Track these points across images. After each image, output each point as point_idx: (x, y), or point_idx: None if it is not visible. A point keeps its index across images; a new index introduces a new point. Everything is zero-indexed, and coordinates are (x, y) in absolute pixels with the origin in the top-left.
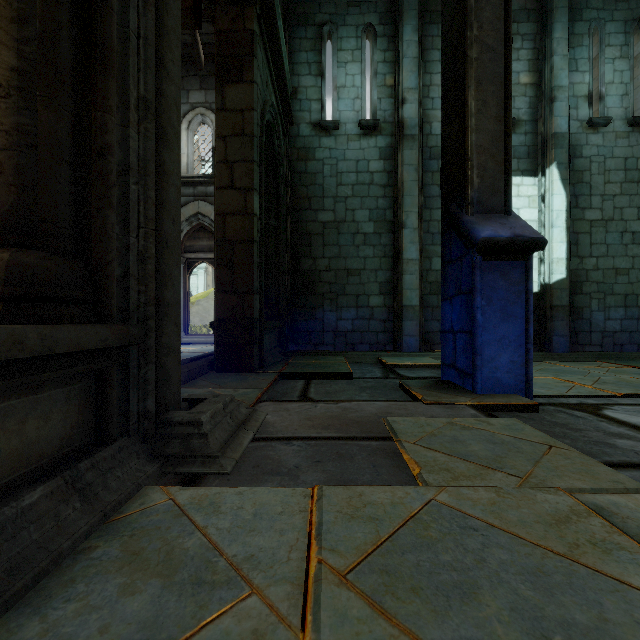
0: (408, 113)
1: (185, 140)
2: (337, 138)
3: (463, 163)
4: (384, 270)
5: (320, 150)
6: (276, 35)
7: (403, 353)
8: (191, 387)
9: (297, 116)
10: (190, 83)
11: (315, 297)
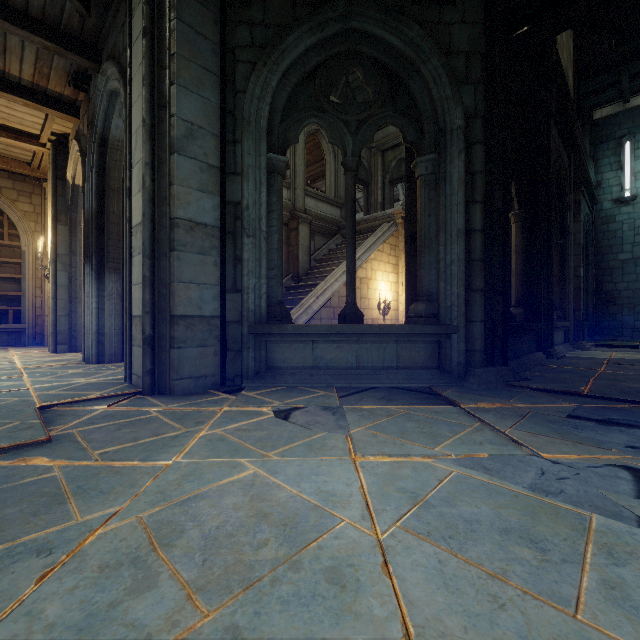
0: None
1: None
2: (634, 205)
3: None
4: None
5: (619, 215)
6: (590, 186)
7: None
8: None
9: (600, 198)
10: None
11: (615, 307)
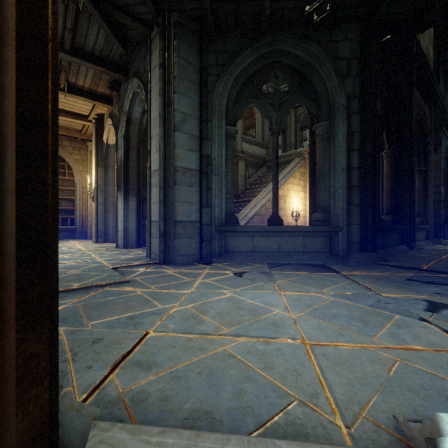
0: None
1: None
2: None
3: None
4: None
5: None
6: None
7: None
8: None
9: None
10: None
11: None
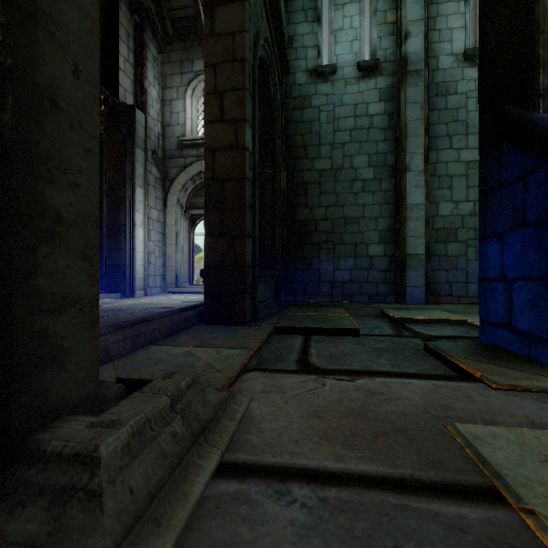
0: (412, 47)
1: (190, 106)
2: (334, 83)
3: (529, 41)
4: (384, 217)
5: (316, 97)
6: None
7: (410, 305)
8: (168, 344)
9: (293, 65)
10: (194, 53)
11: (311, 247)
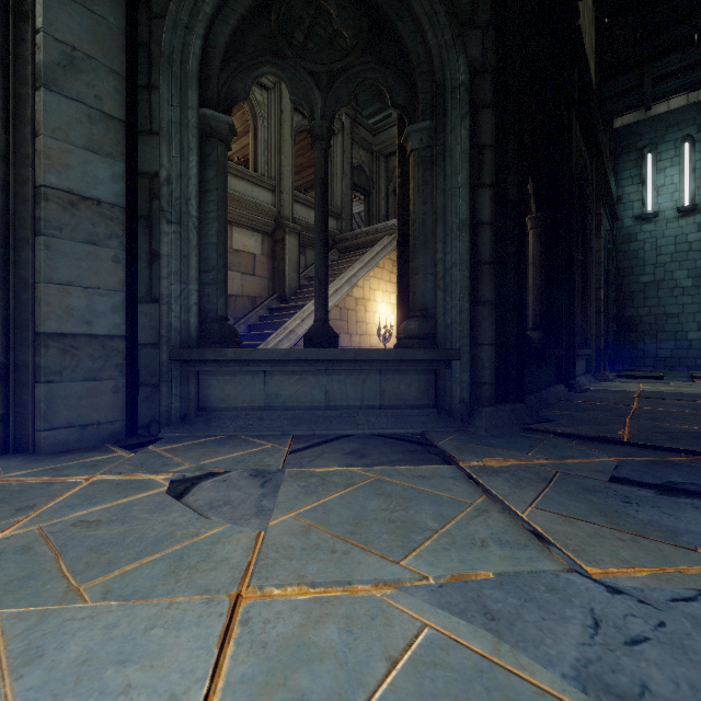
0: None
1: None
2: (656, 223)
3: None
4: None
5: (641, 234)
6: (611, 199)
7: None
8: None
9: (621, 214)
10: None
11: (636, 334)
